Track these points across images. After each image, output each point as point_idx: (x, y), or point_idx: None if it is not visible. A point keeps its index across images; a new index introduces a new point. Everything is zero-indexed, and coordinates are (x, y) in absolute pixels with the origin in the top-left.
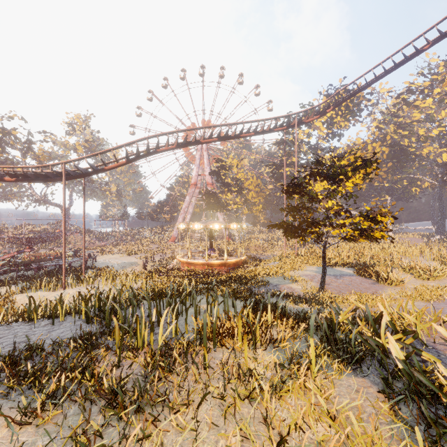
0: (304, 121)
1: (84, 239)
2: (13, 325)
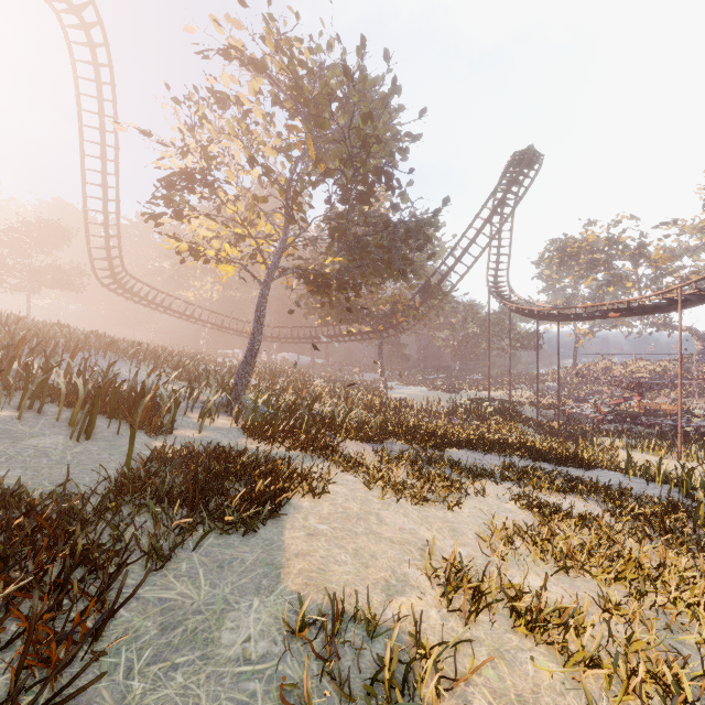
0: None
1: None
2: (611, 472)
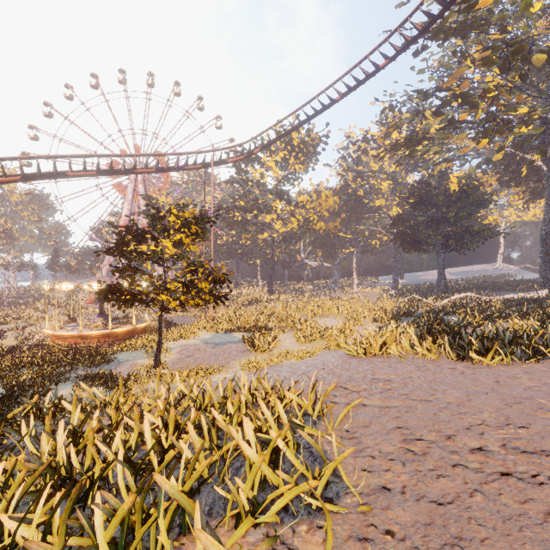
0: (226, 160)
1: None
2: None
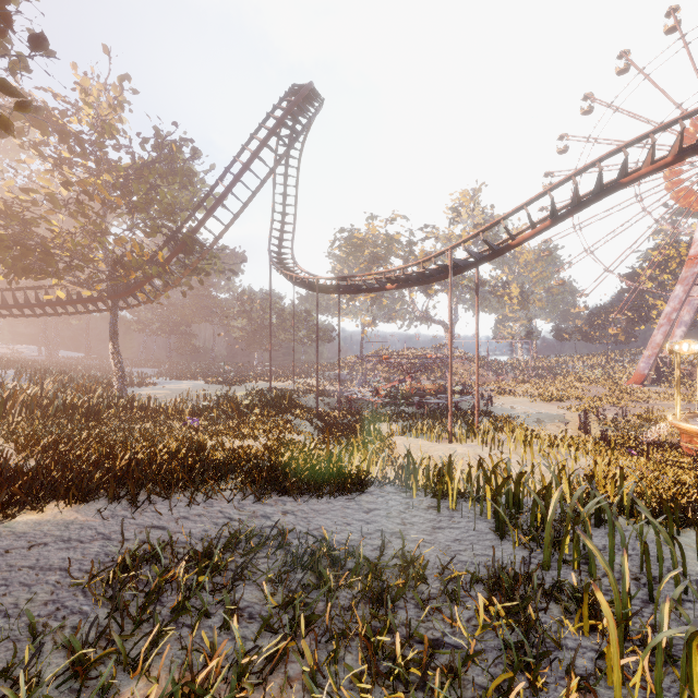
0: None
1: (476, 368)
2: (388, 489)
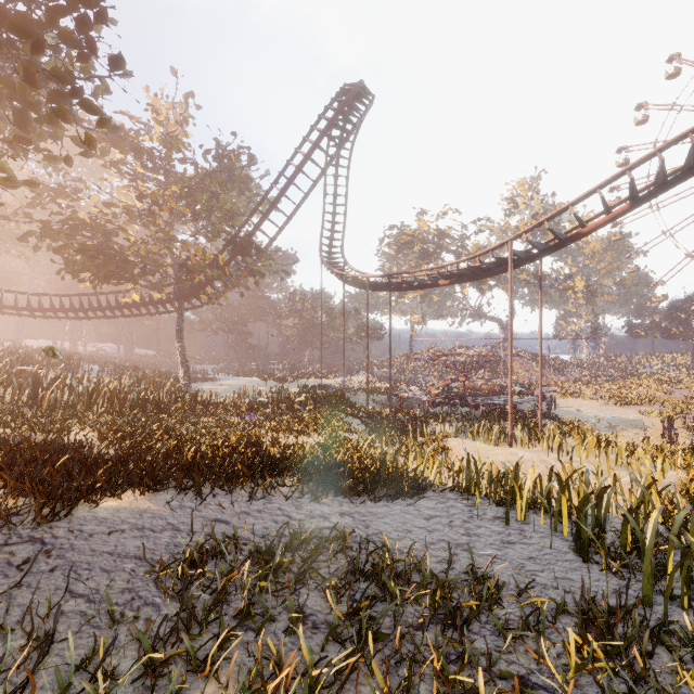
0: None
1: (540, 367)
2: (447, 494)
